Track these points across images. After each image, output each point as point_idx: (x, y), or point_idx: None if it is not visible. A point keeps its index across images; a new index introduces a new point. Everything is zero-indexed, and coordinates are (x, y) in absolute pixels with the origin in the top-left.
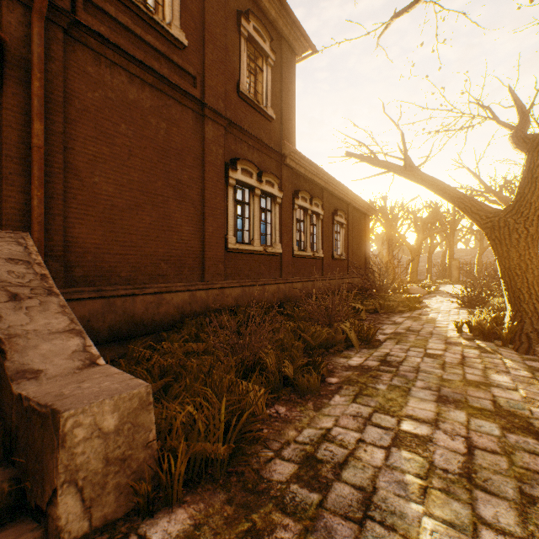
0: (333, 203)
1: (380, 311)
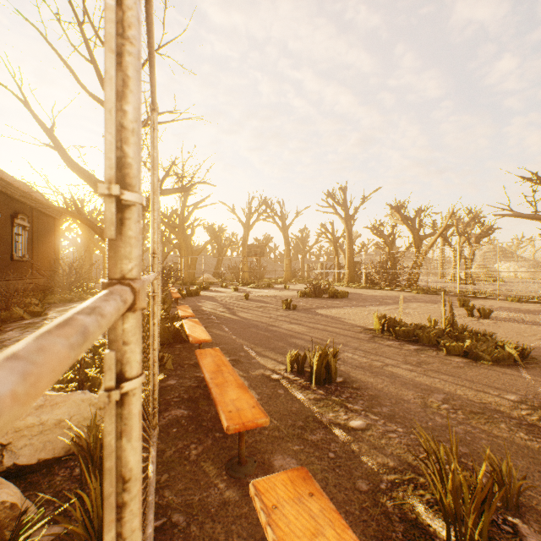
0: (13, 205)
1: (60, 302)
